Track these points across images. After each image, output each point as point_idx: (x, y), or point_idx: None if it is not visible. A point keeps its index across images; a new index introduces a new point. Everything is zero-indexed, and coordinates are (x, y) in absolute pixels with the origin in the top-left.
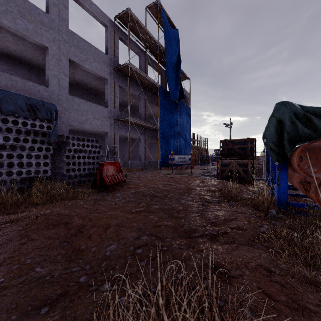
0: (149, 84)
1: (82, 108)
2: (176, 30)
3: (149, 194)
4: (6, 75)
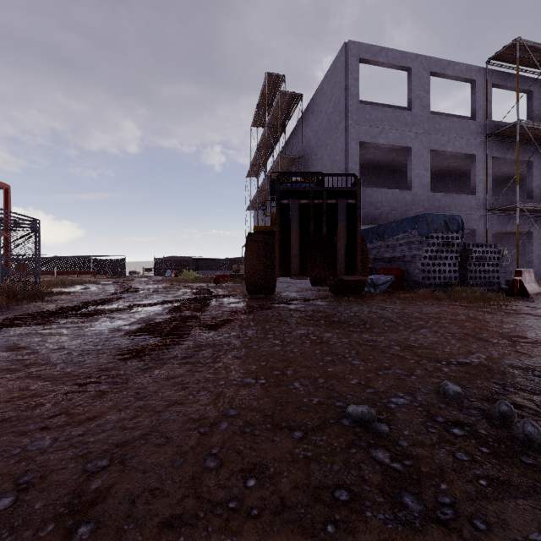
0: None
1: (443, 203)
2: None
3: None
4: (381, 190)
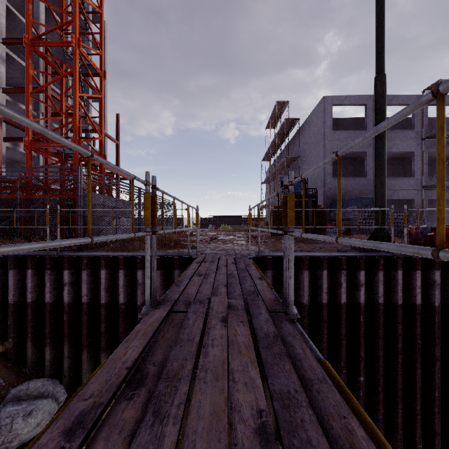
0: None
1: (389, 184)
2: None
3: None
4: (346, 179)
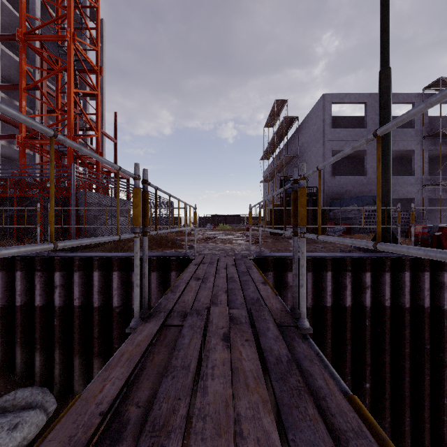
0: None
1: None
2: None
3: None
4: (346, 177)
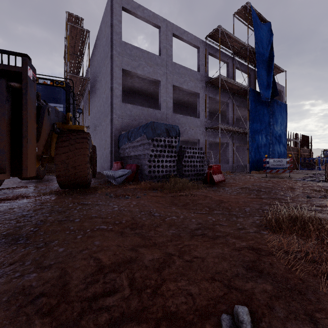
0: (237, 88)
1: (181, 121)
2: (268, 24)
3: (254, 189)
4: (139, 107)
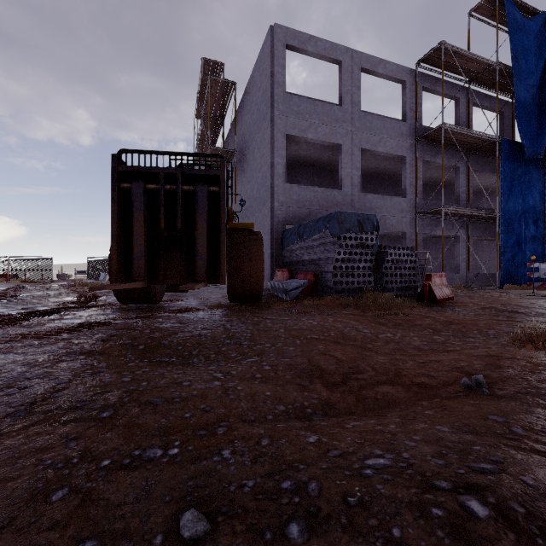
0: (476, 141)
1: (374, 205)
2: (541, 17)
3: (505, 310)
4: (310, 188)
